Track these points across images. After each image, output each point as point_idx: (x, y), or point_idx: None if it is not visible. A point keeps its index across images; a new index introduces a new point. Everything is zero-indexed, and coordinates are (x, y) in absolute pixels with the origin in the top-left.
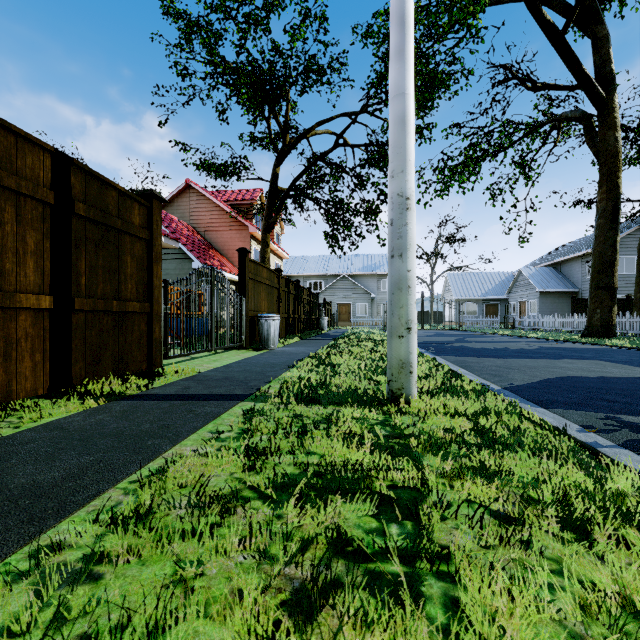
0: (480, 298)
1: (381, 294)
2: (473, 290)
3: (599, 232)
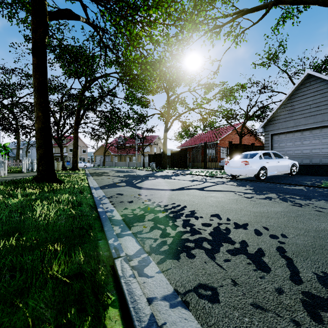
0: None
1: None
2: None
3: (17, 150)
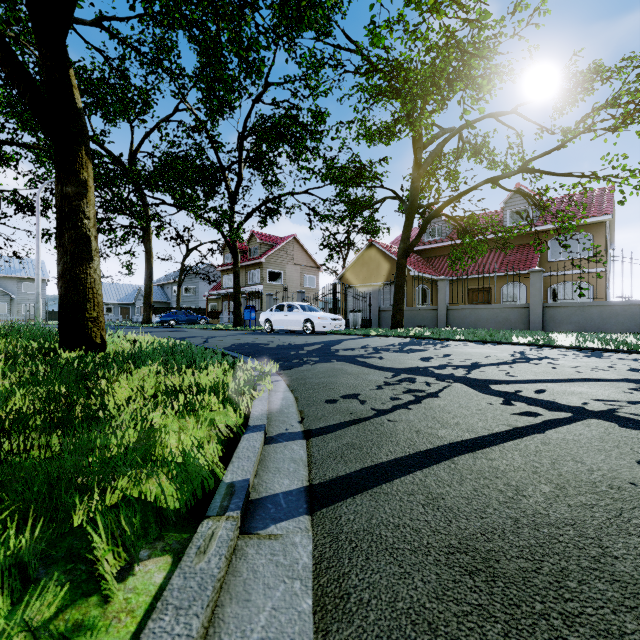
0: (117, 302)
1: (22, 295)
2: (111, 296)
3: (146, 281)
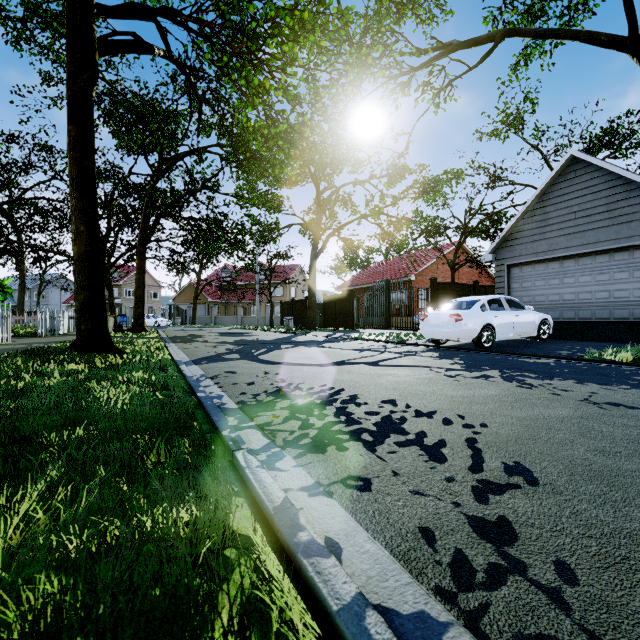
0: None
1: None
2: None
3: (20, 293)
